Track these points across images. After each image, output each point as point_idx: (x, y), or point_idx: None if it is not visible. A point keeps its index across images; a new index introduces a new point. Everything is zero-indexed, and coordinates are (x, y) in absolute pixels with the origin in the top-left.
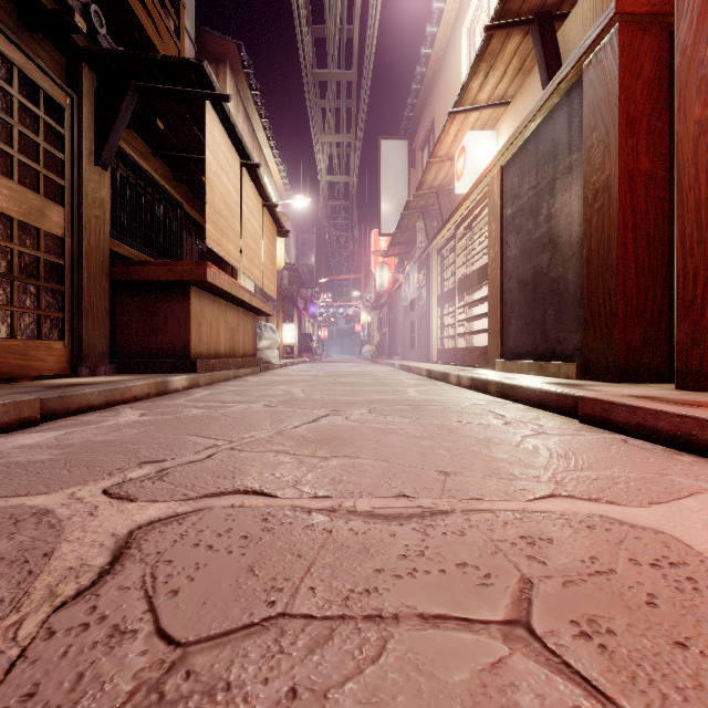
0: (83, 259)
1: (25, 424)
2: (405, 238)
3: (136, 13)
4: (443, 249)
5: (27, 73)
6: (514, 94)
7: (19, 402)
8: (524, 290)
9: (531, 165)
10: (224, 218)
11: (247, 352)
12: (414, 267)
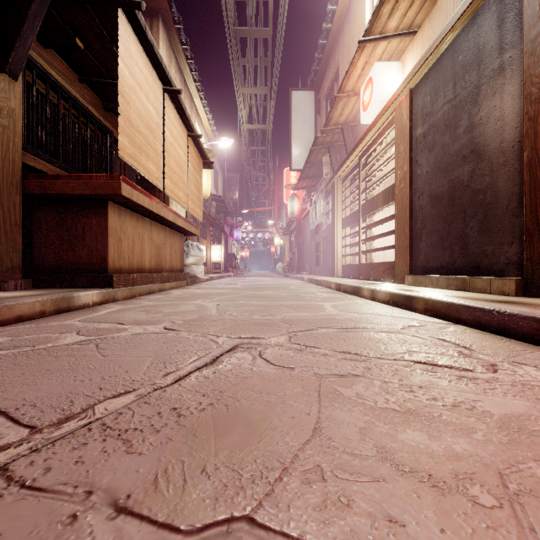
0: None
1: None
2: (312, 172)
3: None
4: (346, 178)
5: None
6: (421, 23)
7: None
8: (439, 205)
9: (447, 79)
10: (142, 136)
11: (174, 267)
12: (320, 196)
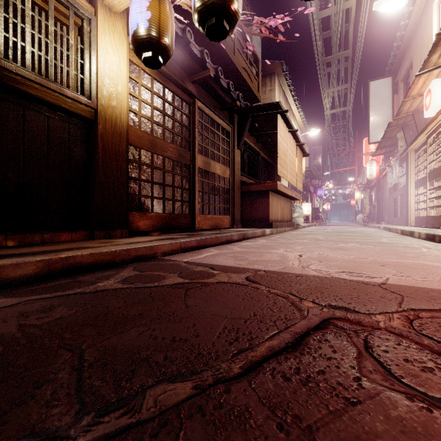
0: (234, 185)
1: (240, 240)
2: (389, 143)
3: (246, 80)
4: (418, 150)
5: (222, 126)
6: None
7: (240, 233)
8: None
9: None
10: (283, 160)
11: (288, 219)
12: (396, 162)
